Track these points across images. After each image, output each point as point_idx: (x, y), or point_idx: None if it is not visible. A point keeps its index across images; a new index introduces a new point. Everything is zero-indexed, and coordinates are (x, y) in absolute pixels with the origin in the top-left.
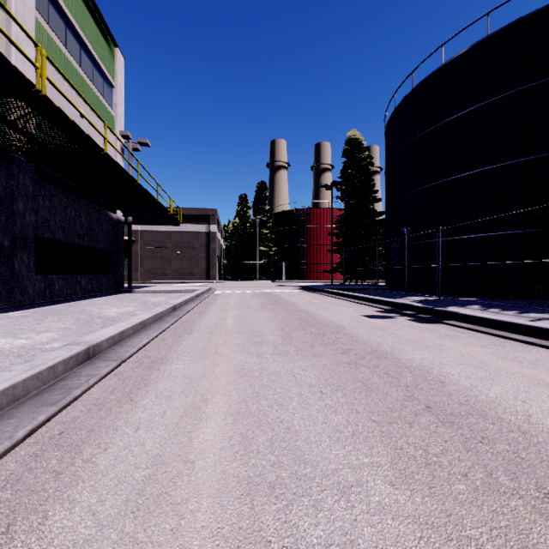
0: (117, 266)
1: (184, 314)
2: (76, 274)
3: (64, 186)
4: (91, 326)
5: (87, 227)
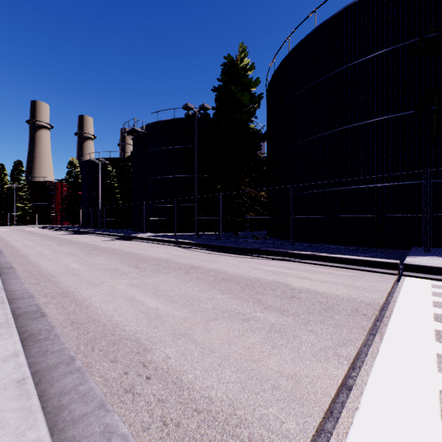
0: None
1: None
2: None
3: None
4: None
5: None
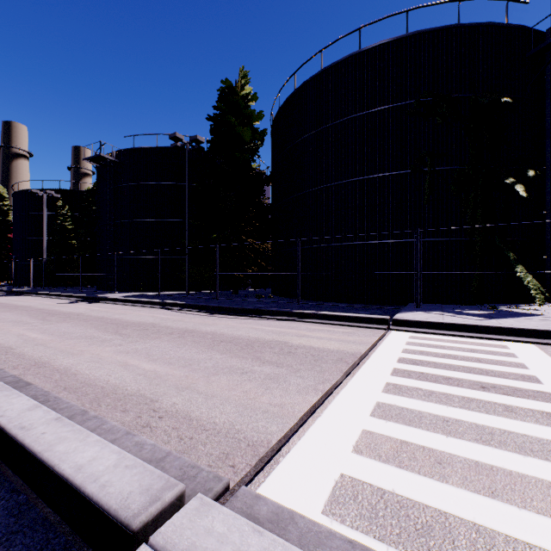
0: None
1: None
2: None
3: None
4: None
5: None
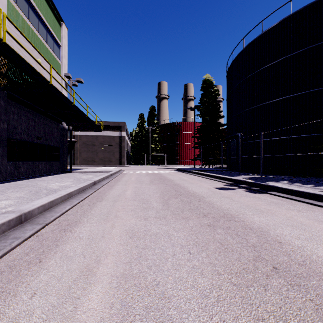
0: (63, 156)
1: (100, 187)
2: (36, 161)
3: (27, 106)
4: (38, 195)
5: (42, 132)
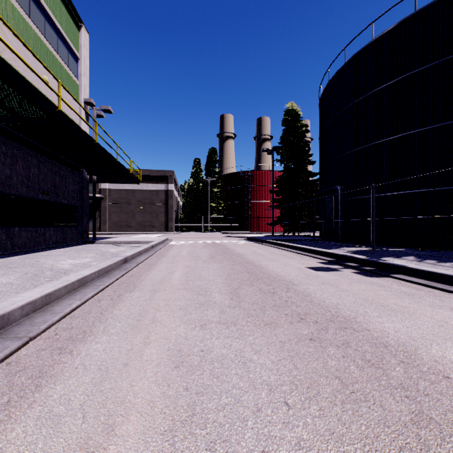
0: (82, 219)
1: (134, 266)
2: (40, 227)
3: (27, 145)
4: (37, 280)
5: (51, 184)
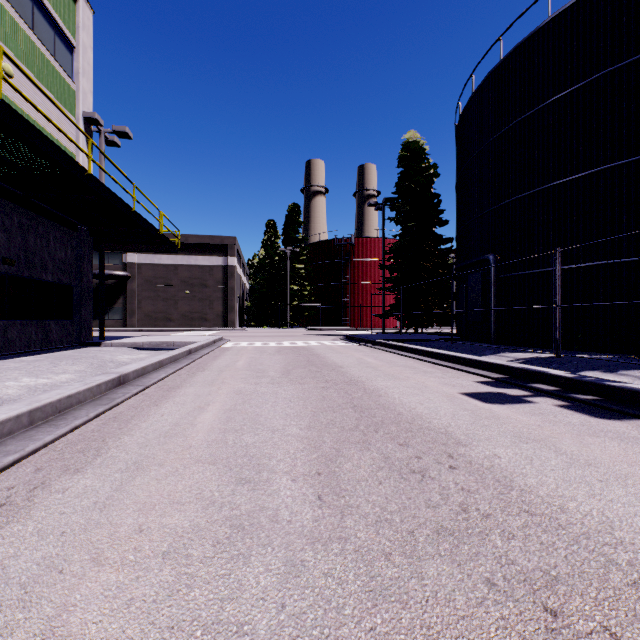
0: (80, 307)
1: (134, 393)
2: None
3: None
4: None
5: (19, 247)
